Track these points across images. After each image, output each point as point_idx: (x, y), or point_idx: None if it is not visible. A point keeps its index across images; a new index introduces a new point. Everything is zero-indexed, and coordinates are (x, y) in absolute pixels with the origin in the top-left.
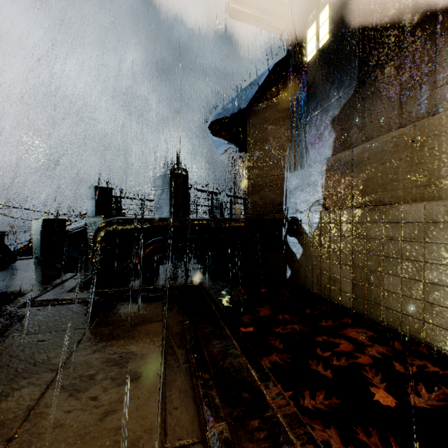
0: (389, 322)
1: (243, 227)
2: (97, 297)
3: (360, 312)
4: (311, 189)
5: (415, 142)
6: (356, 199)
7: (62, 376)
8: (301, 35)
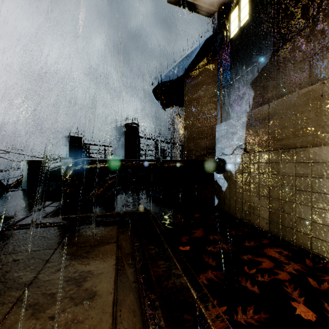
0: (301, 243)
1: (181, 166)
2: (66, 221)
3: (276, 234)
4: (234, 136)
5: (323, 96)
6: (272, 144)
7: (27, 294)
8: (226, 17)
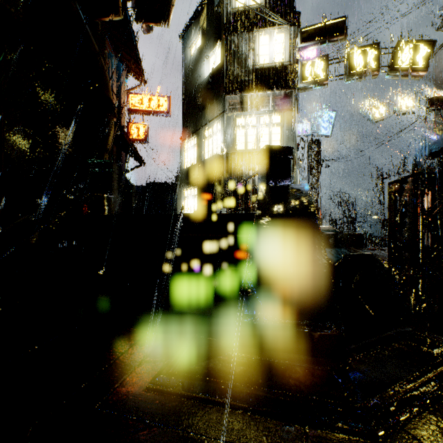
0: None
1: None
2: None
3: None
4: None
5: None
6: None
7: None
8: None
